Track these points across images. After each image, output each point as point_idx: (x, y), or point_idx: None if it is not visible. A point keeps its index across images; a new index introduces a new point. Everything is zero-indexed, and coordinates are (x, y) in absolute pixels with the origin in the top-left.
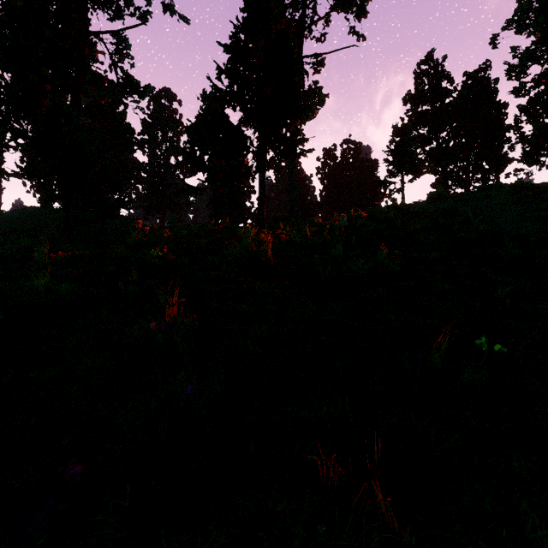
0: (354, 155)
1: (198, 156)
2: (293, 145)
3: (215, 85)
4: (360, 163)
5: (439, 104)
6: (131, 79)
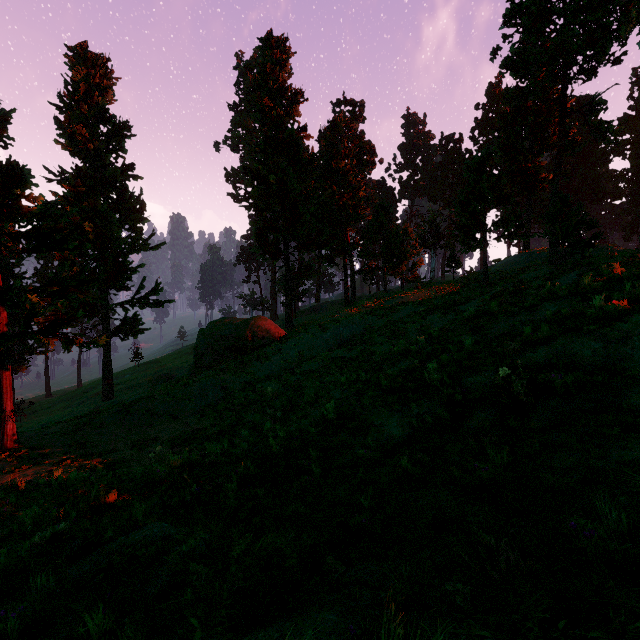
0: None
1: None
2: None
3: None
4: None
5: None
6: (604, 127)
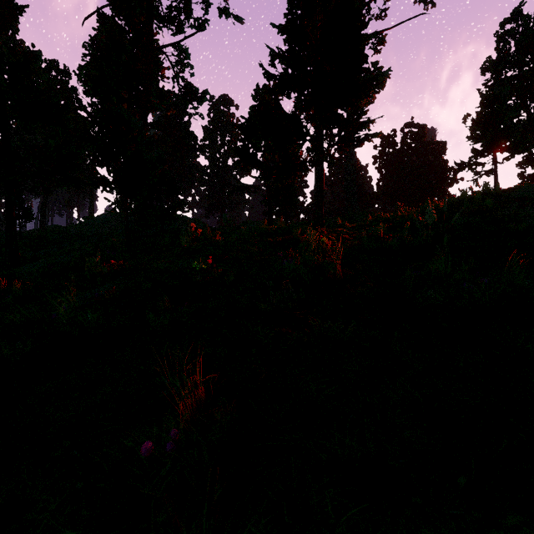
0: (417, 139)
1: (251, 153)
2: (356, 128)
3: (268, 72)
4: (424, 147)
5: (532, 66)
6: (190, 86)
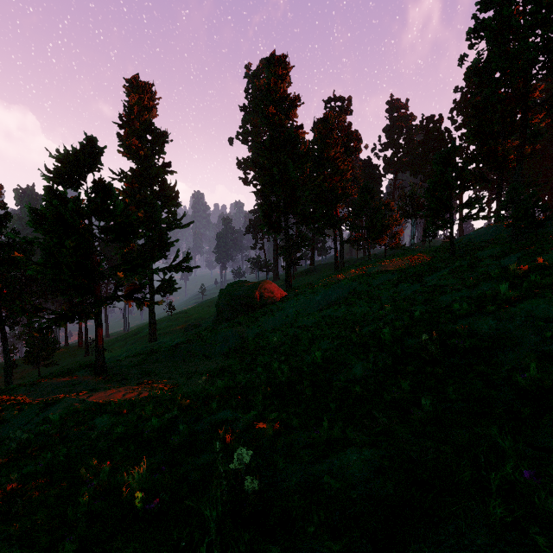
0: None
1: None
2: None
3: None
4: None
5: None
6: None
